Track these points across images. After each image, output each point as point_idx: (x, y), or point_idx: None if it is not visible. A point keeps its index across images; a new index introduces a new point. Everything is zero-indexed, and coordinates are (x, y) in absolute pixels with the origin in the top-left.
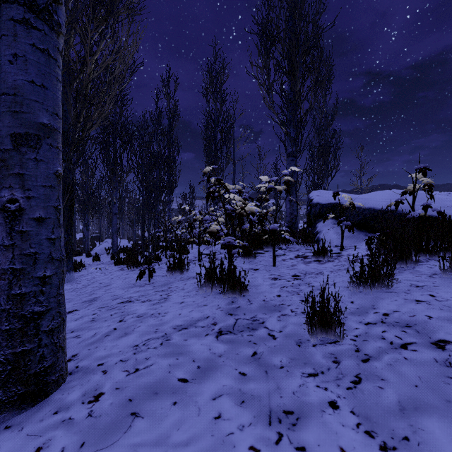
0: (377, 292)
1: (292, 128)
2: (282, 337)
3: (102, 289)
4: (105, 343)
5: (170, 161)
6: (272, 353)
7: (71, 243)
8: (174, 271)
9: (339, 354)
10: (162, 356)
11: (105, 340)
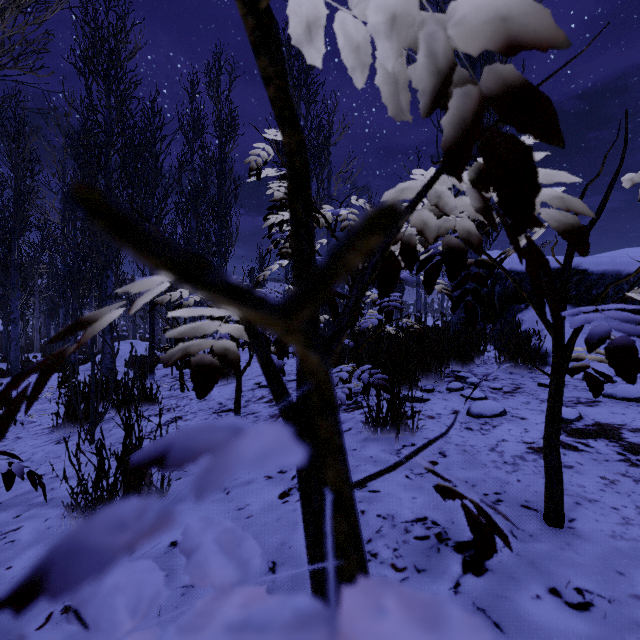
0: None
1: None
2: None
3: None
4: None
5: (221, 209)
6: None
7: None
8: (101, 500)
9: None
10: None
11: None
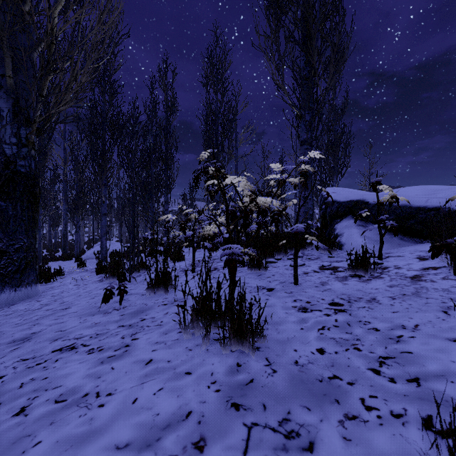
0: None
1: (307, 110)
2: None
3: (53, 316)
4: None
5: (167, 157)
6: None
7: (34, 248)
8: (156, 289)
9: None
10: None
11: None
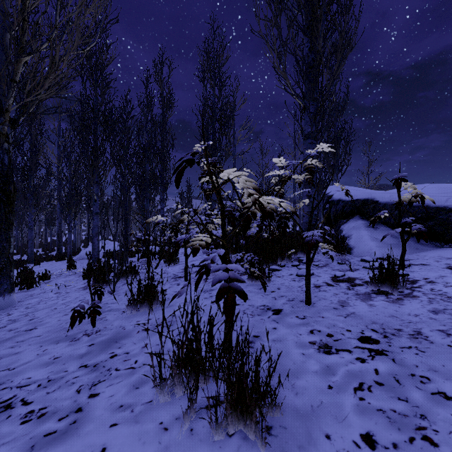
0: None
1: (311, 101)
2: None
3: (10, 342)
4: None
5: (163, 155)
6: None
7: (8, 253)
8: (139, 305)
9: None
10: None
11: None
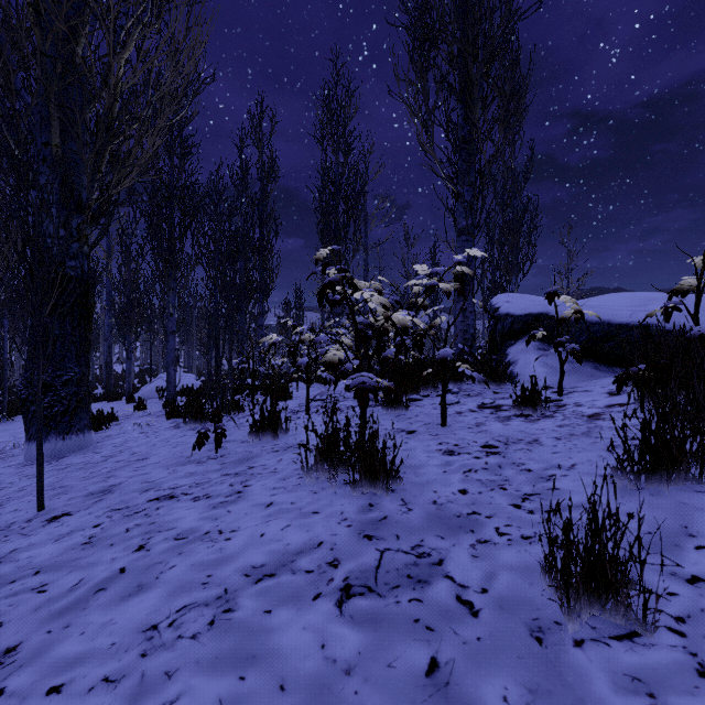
0: (678, 490)
1: (467, 186)
2: (491, 611)
3: (129, 468)
4: (89, 614)
5: (263, 247)
6: (478, 666)
7: (87, 381)
8: (261, 433)
9: (656, 681)
10: (207, 666)
11: (92, 605)
